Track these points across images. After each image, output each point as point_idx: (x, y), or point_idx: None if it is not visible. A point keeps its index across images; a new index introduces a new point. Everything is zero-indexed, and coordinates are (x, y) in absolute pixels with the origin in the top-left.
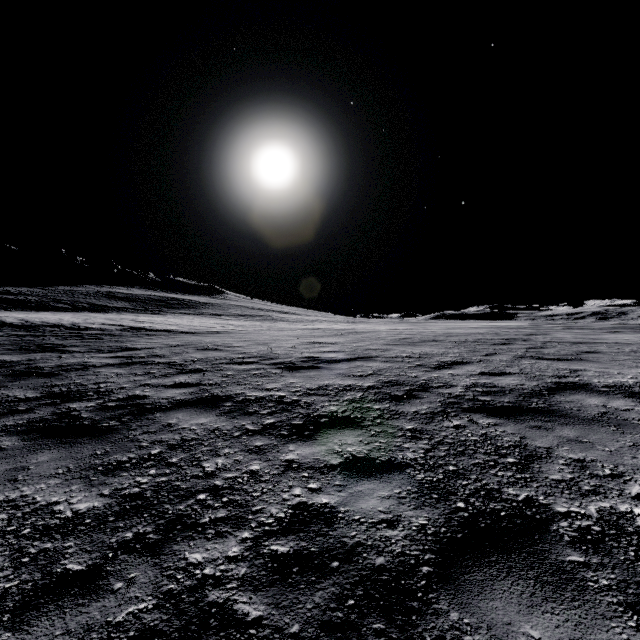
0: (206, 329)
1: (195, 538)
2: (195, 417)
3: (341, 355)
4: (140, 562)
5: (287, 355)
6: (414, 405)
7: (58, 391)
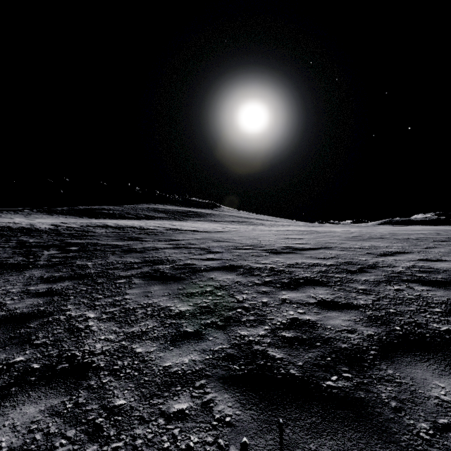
0: (213, 230)
1: (241, 326)
2: (224, 275)
3: (308, 246)
4: (217, 331)
5: (271, 245)
6: (364, 276)
7: (149, 260)
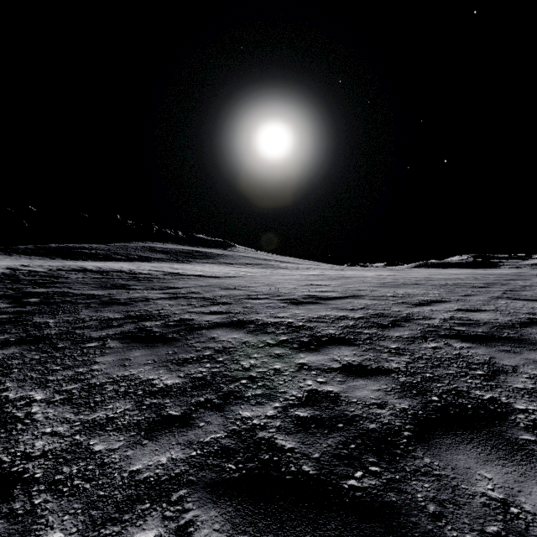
0: (224, 274)
1: (244, 404)
2: (229, 333)
3: (334, 294)
4: (212, 414)
5: (291, 293)
6: (397, 331)
7: (134, 314)
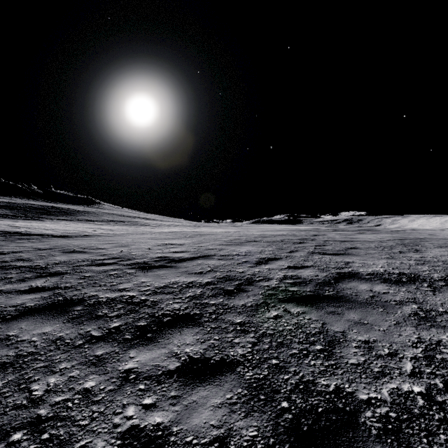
0: (78, 233)
1: None
2: (39, 326)
3: (187, 254)
4: None
5: (143, 256)
6: (242, 298)
7: None
